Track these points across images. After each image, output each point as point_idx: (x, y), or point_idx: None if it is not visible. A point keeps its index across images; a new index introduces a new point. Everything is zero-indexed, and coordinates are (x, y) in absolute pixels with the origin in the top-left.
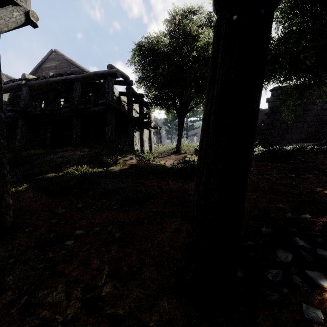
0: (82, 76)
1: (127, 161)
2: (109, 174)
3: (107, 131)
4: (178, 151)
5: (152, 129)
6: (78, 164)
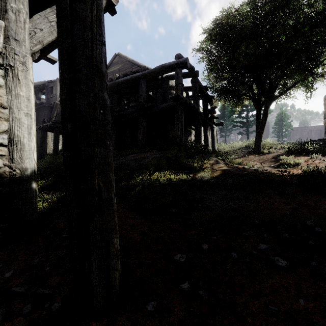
0: (148, 72)
1: (214, 165)
2: (201, 184)
3: (176, 129)
4: (257, 150)
5: (214, 126)
6: (157, 169)
